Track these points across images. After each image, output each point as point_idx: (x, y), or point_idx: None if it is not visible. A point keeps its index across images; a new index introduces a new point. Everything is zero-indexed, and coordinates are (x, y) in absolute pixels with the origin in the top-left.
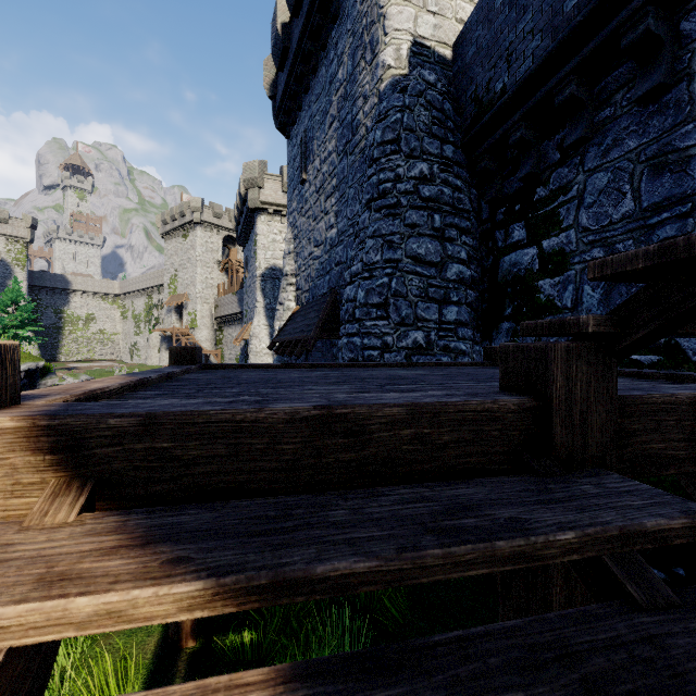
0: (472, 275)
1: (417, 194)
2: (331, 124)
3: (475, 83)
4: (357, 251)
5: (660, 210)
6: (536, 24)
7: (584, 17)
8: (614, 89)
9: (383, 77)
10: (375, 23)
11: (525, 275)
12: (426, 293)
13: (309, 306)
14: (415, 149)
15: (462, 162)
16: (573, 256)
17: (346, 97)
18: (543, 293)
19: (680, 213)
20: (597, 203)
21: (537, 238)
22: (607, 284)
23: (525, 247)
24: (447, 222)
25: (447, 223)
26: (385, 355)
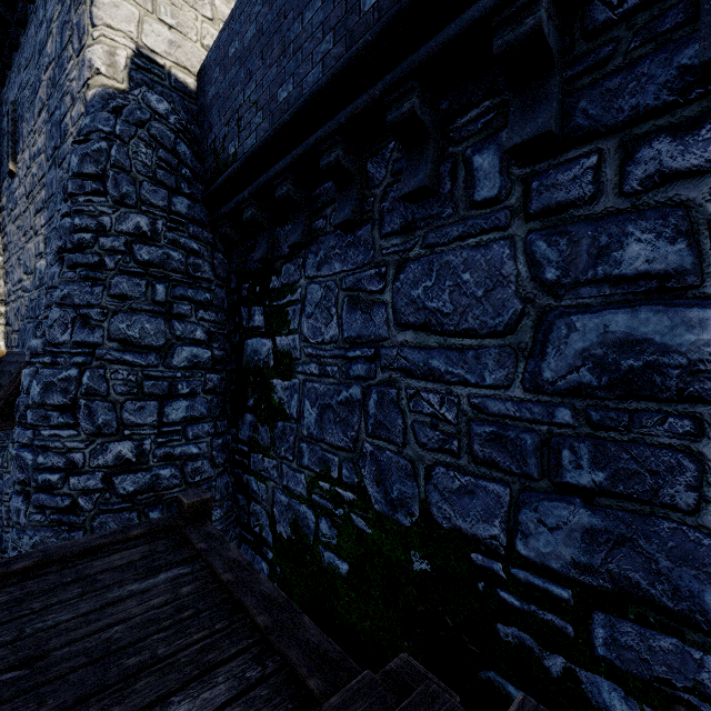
0: (215, 355)
1: (131, 254)
2: (40, 111)
3: (214, 132)
4: (42, 318)
5: (355, 346)
6: (259, 98)
7: (291, 118)
8: (326, 202)
9: (90, 82)
10: (82, 2)
11: (264, 368)
12: (141, 387)
13: (11, 358)
14: (129, 195)
15: (203, 220)
16: (298, 363)
17: (55, 83)
18: (276, 393)
19: (367, 356)
20: (314, 316)
21: (272, 331)
22: (321, 405)
23: (264, 336)
24: (176, 294)
25: (176, 295)
26: (70, 479)
